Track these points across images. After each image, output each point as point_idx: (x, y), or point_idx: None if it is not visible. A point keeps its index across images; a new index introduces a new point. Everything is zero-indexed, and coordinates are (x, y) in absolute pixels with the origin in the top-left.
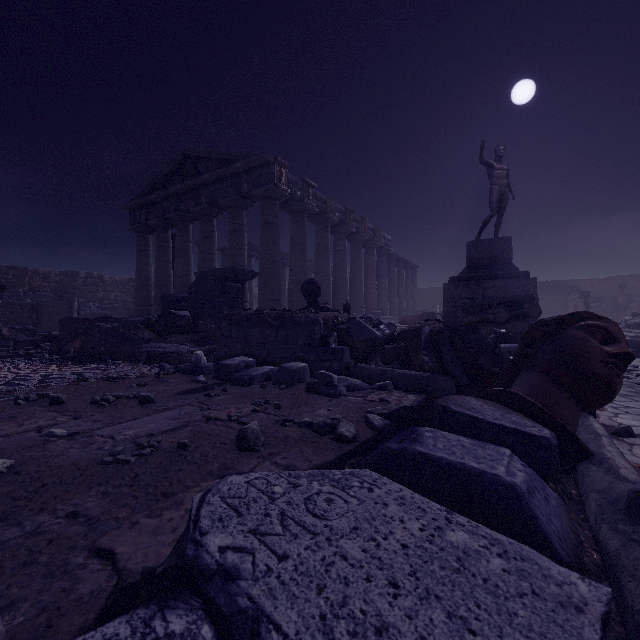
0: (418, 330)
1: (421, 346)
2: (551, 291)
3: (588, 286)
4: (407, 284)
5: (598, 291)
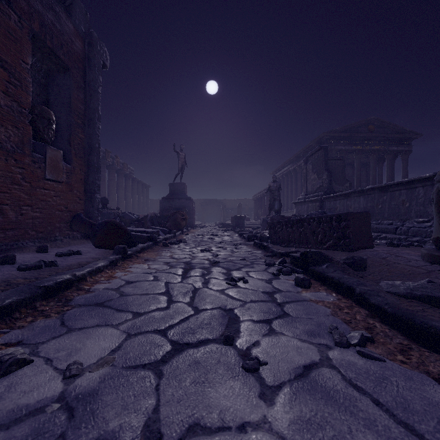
0: (147, 216)
1: (148, 220)
2: (214, 204)
3: (230, 202)
4: (143, 196)
5: (234, 205)
